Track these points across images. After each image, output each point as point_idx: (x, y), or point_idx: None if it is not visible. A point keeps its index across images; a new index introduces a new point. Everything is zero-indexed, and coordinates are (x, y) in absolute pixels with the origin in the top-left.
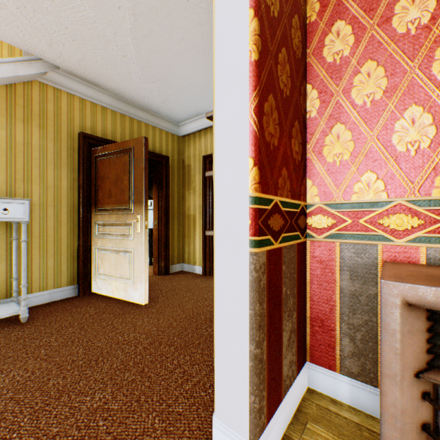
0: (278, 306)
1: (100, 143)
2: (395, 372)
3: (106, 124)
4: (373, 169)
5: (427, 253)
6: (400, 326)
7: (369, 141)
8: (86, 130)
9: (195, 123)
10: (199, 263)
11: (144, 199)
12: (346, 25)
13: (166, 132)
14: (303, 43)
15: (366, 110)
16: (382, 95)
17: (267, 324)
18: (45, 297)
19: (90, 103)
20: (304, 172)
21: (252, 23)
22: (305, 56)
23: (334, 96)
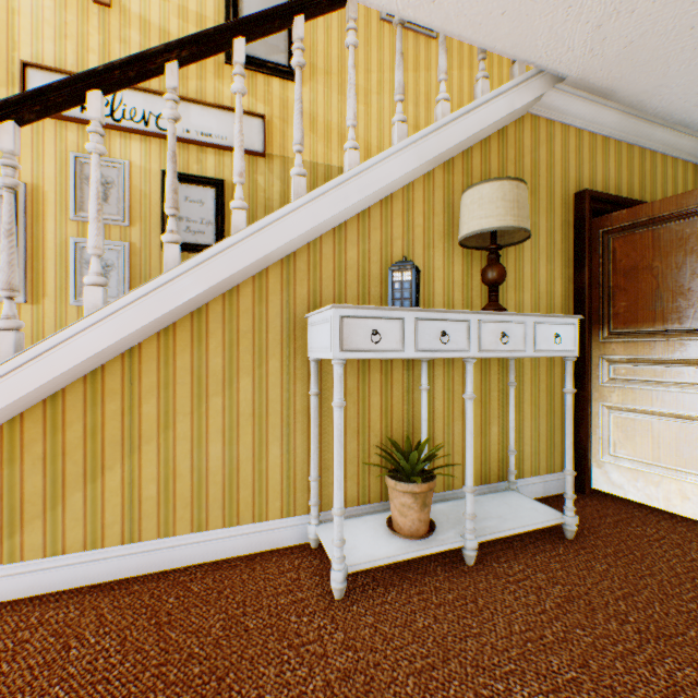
0: None
1: (604, 206)
2: None
3: (606, 168)
4: None
5: None
6: None
7: None
8: (582, 186)
9: None
10: None
11: None
12: None
13: (692, 165)
14: None
15: None
16: None
17: None
18: (535, 487)
19: (586, 135)
20: None
21: None
22: None
23: None
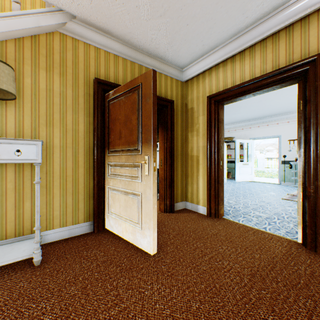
0: None
1: (112, 88)
2: None
3: (118, 71)
4: None
5: None
6: None
7: None
8: (100, 77)
9: (199, 65)
10: (203, 203)
11: (152, 138)
12: None
13: (171, 78)
14: None
15: None
16: None
17: None
18: (64, 233)
19: (103, 52)
20: None
21: None
22: None
23: None
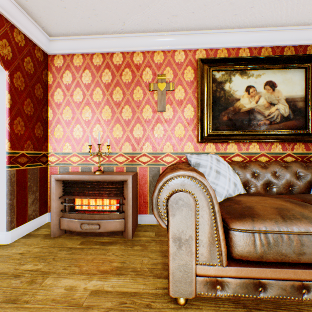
0: (25, 189)
1: None
2: (54, 198)
3: None
4: (69, 142)
5: (81, 168)
6: (55, 186)
7: (68, 132)
8: None
9: None
10: None
11: None
12: (61, 91)
13: None
14: (46, 92)
15: (67, 122)
16: (71, 119)
17: (17, 194)
18: None
19: None
20: (47, 140)
21: (8, 95)
22: (48, 96)
23: (58, 114)
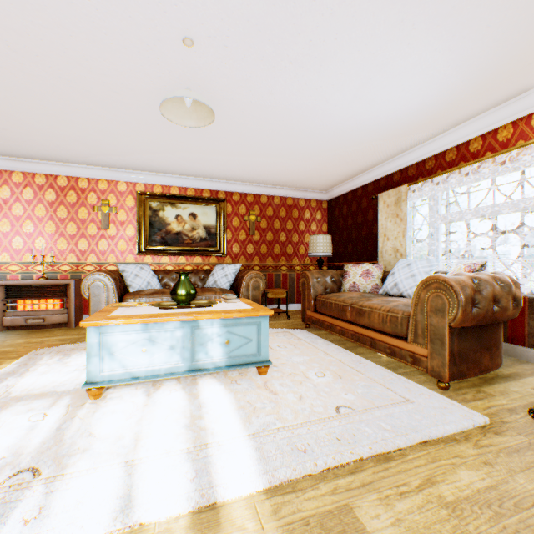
0: None
1: None
2: None
3: None
4: (7, 252)
5: (22, 276)
6: None
7: (6, 243)
8: None
9: None
10: None
11: None
12: None
13: None
14: None
15: (5, 234)
16: (10, 231)
17: None
18: None
19: None
20: None
21: None
22: None
23: None
